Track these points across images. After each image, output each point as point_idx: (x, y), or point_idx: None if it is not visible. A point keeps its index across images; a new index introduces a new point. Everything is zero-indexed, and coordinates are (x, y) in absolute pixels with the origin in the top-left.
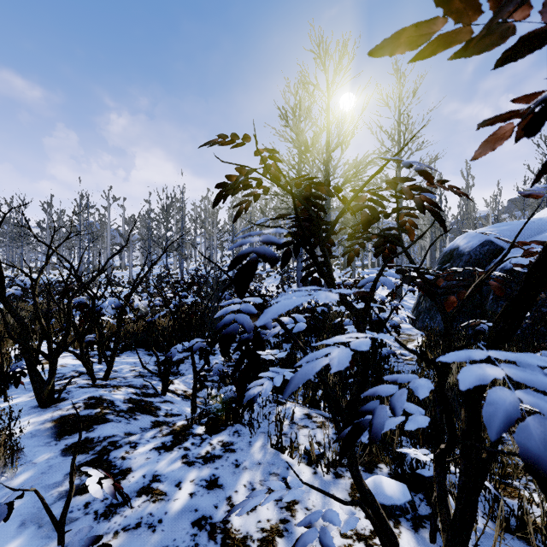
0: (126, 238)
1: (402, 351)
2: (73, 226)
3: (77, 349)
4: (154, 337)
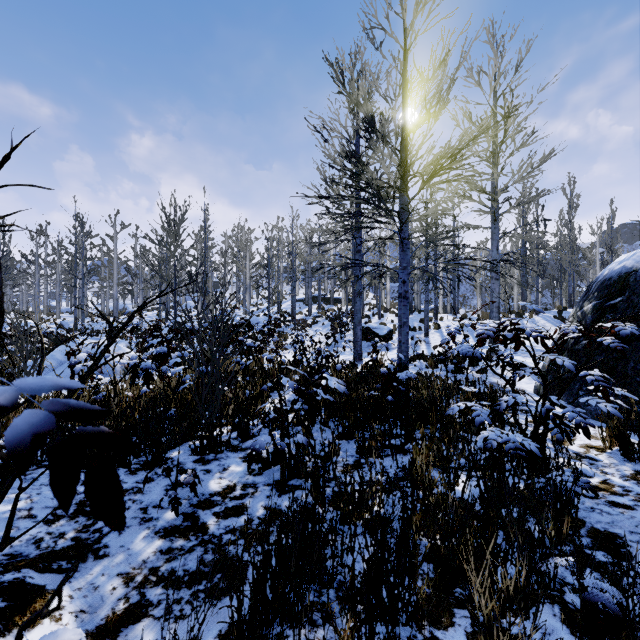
0: (134, 274)
1: (576, 464)
2: (72, 260)
3: None
4: None
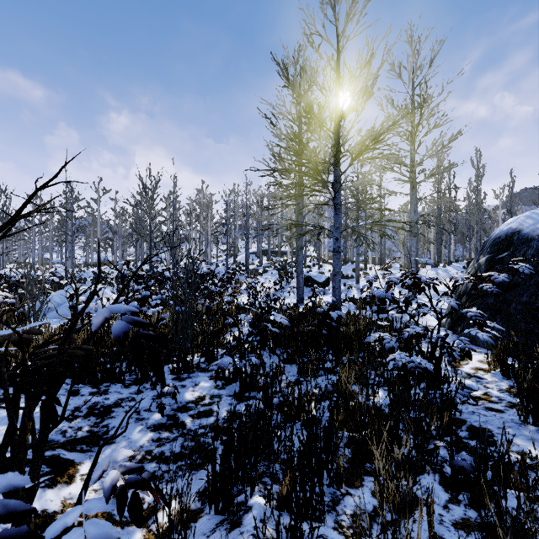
0: (114, 232)
1: (465, 381)
2: (62, 220)
3: None
4: (94, 358)
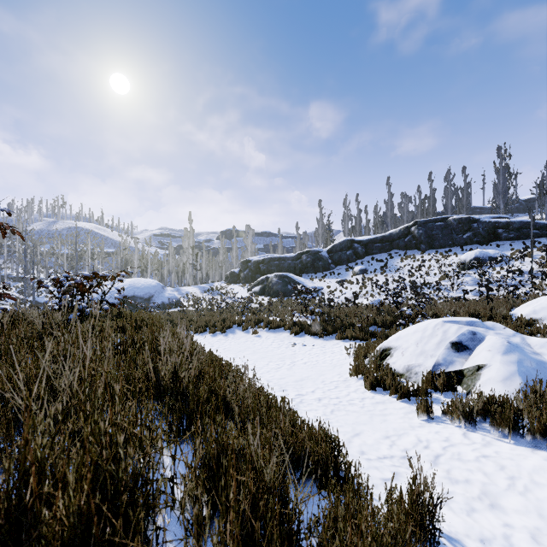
0: None
1: None
2: None
3: None
4: None
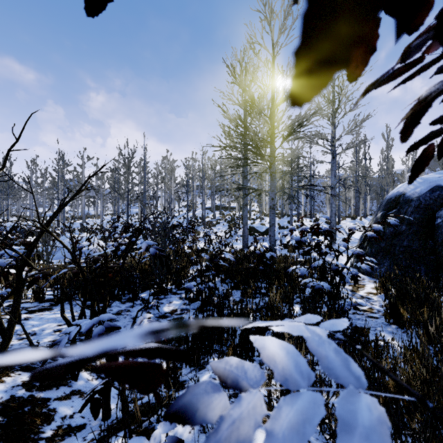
0: (97, 191)
1: (357, 300)
2: (54, 181)
3: (9, 301)
4: None
